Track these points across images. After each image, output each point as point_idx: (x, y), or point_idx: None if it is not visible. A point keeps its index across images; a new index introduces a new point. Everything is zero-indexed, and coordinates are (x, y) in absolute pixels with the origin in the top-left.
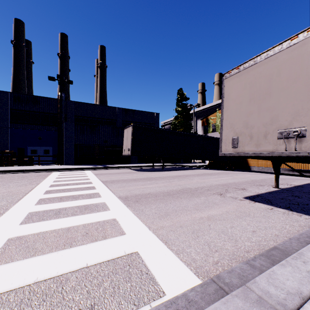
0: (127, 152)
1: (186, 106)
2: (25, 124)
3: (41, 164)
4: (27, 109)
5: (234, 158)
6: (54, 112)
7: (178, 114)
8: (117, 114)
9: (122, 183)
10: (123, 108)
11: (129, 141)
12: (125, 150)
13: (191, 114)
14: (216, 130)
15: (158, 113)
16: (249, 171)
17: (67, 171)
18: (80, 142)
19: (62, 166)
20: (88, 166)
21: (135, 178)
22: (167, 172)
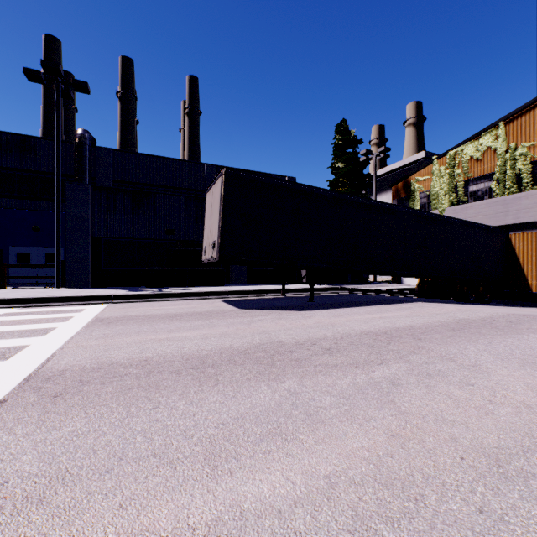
0: (210, 252)
1: (356, 158)
2: (4, 198)
3: (35, 285)
4: (9, 165)
5: (489, 271)
6: (68, 171)
7: (339, 175)
8: (206, 178)
9: (106, 406)
10: (219, 166)
11: (215, 221)
12: (207, 249)
13: (366, 175)
14: (431, 205)
15: (294, 178)
16: (525, 304)
17: (38, 307)
18: (106, 233)
19: (47, 292)
20: (115, 291)
21: (211, 346)
22: (330, 314)
